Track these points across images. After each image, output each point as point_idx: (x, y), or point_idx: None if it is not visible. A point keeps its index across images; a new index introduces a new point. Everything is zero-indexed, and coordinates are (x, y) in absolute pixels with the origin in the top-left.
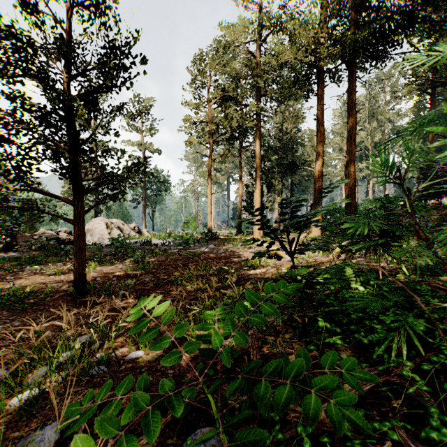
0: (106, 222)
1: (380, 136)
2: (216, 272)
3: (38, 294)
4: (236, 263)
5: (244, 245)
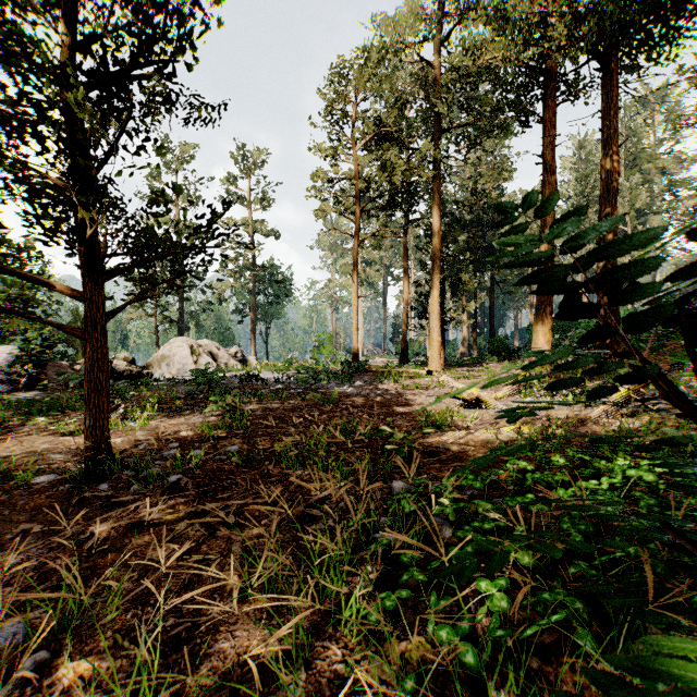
0: (191, 344)
1: (647, 198)
2: (367, 434)
3: (11, 477)
4: (404, 417)
5: (495, 384)
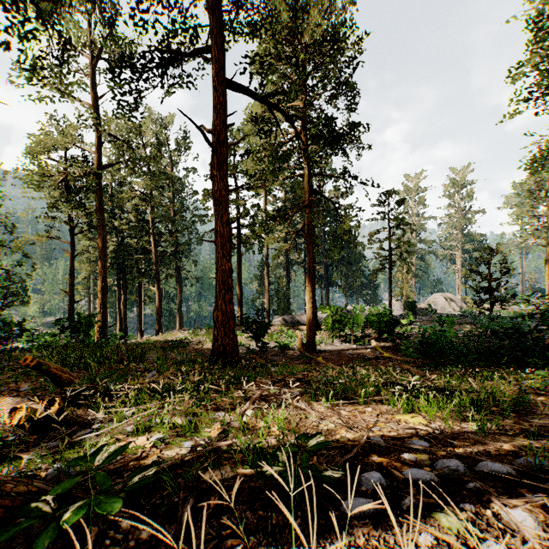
0: (444, 297)
1: None
2: None
3: None
4: None
5: None
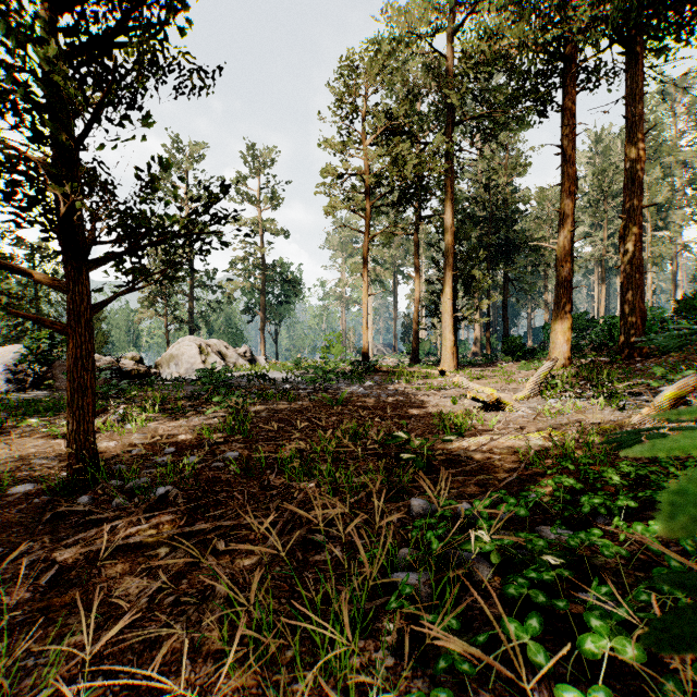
0: (199, 344)
1: (668, 193)
2: (380, 439)
3: None
4: (418, 419)
5: None
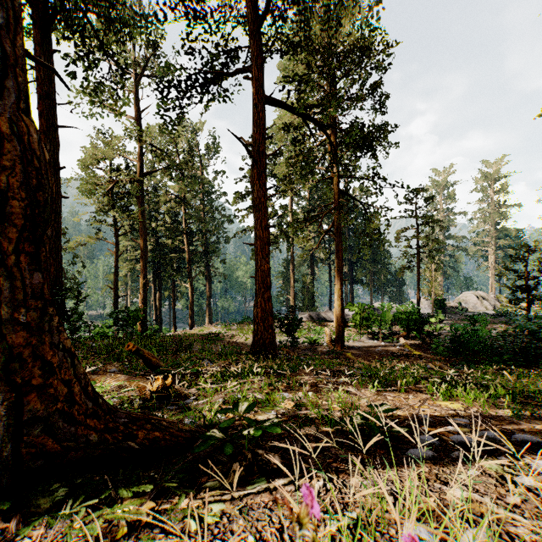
0: (476, 295)
1: None
2: None
3: None
4: None
5: None
